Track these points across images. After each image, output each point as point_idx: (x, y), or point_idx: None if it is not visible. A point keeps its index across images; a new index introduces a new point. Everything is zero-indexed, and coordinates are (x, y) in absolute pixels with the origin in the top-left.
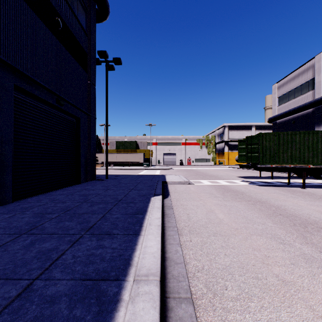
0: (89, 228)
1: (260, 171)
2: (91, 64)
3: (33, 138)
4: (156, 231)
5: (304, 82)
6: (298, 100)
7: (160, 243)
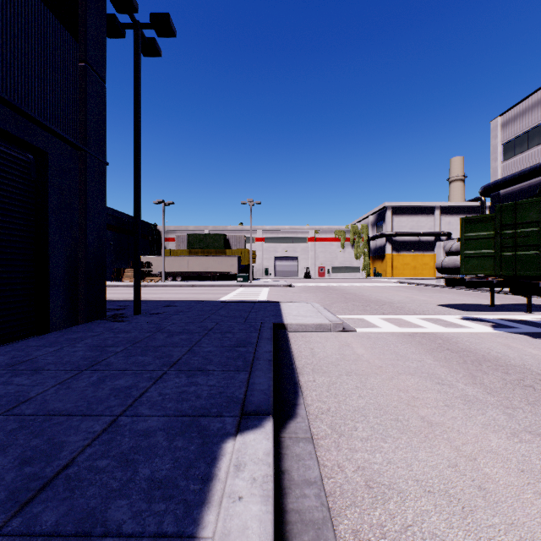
0: None
1: (492, 294)
2: (88, 19)
3: None
4: None
5: None
6: None
7: None
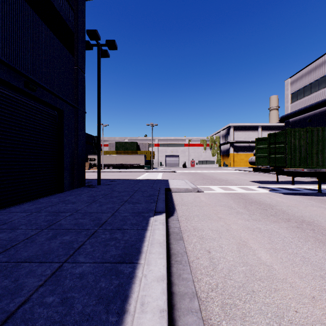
0: (1, 323)
1: (277, 175)
2: (78, 46)
3: None
4: None
5: (322, 75)
6: (315, 96)
7: None
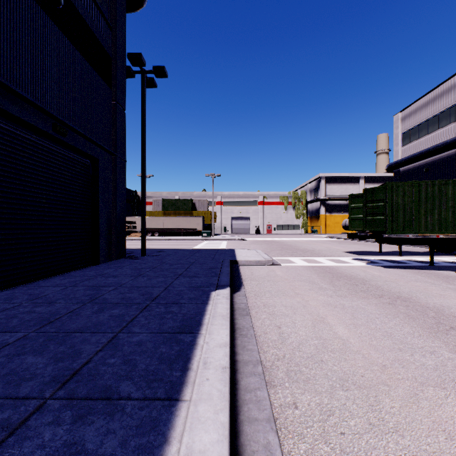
0: (70, 376)
1: (380, 244)
2: (117, 74)
3: (8, 188)
4: (219, 389)
5: (443, 109)
6: (433, 137)
7: (228, 435)
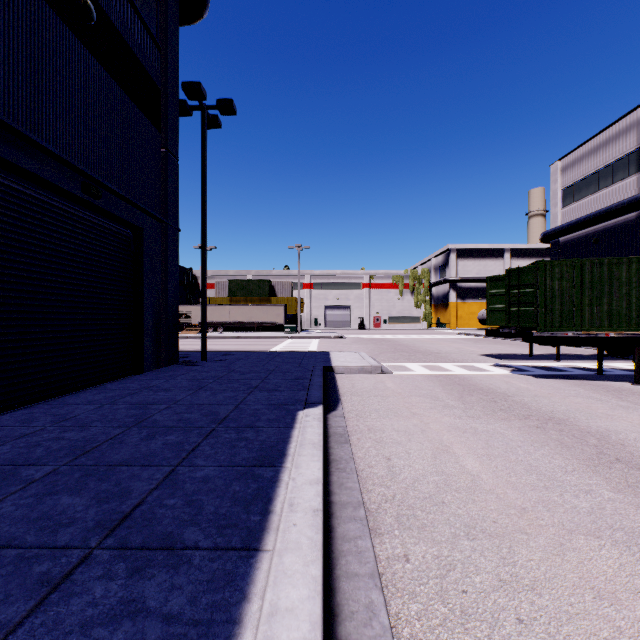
0: (120, 521)
1: (530, 344)
2: (168, 112)
3: (24, 270)
4: (309, 536)
5: (619, 156)
6: (605, 196)
7: (321, 591)
